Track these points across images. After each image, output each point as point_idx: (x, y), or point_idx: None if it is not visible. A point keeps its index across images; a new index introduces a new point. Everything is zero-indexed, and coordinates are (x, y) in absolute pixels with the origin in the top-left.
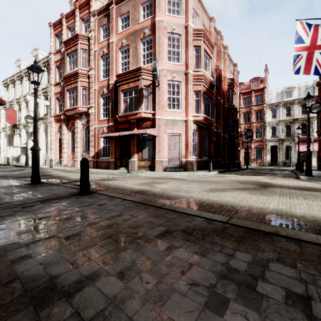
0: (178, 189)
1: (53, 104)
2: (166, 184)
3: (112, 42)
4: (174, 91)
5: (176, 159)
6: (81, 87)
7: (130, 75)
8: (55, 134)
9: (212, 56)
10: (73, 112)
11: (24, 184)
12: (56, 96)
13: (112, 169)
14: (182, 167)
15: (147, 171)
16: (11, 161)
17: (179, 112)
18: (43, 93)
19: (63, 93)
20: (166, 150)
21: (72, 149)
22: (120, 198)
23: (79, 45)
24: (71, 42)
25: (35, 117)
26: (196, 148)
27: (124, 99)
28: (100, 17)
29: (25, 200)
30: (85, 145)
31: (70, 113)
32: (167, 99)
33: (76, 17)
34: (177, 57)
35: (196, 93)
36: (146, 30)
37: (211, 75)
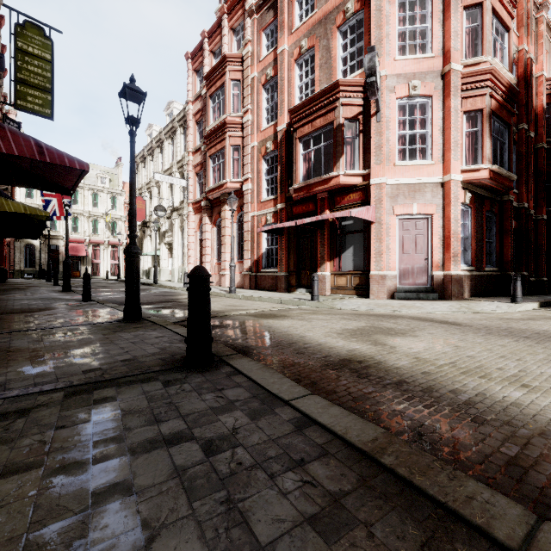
0: (474, 366)
1: (191, 183)
2: (417, 338)
3: (281, 53)
4: (414, 120)
5: (418, 271)
6: (230, 147)
7: (316, 105)
8: (194, 233)
9: (512, 26)
10: (219, 193)
11: (113, 320)
12: (195, 170)
13: (281, 292)
14: (435, 290)
15: (351, 297)
16: (141, 277)
17: (427, 165)
18: (179, 169)
19: (205, 163)
20: (395, 253)
21: (218, 256)
22: (289, 404)
23: (227, 75)
24: (215, 73)
25: (131, 189)
26: (469, 247)
27: (303, 154)
28: (260, 14)
29: (50, 377)
30: (237, 248)
31: (214, 195)
32: (396, 140)
33: (223, 29)
34: (420, 44)
35: (469, 118)
36: (348, 4)
37: (510, 70)
